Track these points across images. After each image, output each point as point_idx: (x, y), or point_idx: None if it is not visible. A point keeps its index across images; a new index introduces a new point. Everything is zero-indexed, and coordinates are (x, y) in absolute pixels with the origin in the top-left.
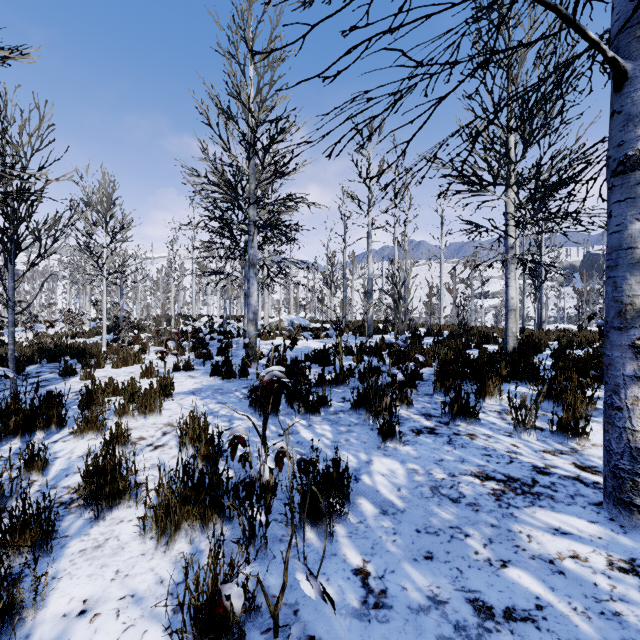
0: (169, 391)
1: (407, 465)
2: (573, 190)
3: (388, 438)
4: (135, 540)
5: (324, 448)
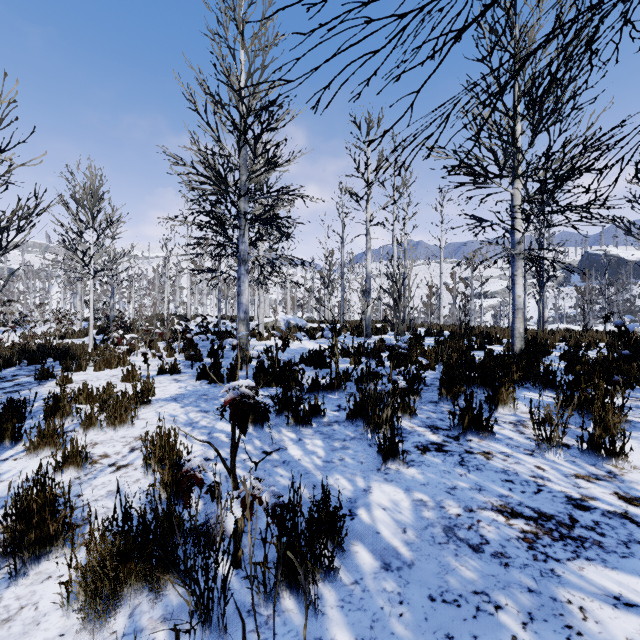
0: (147, 398)
1: (413, 494)
2: (605, 167)
3: (389, 458)
4: (58, 609)
5: (314, 470)
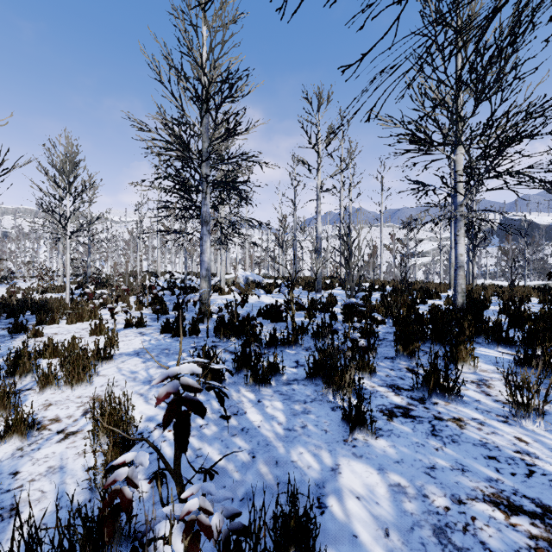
0: (109, 353)
1: (388, 476)
2: None
3: (356, 427)
4: None
5: (275, 441)
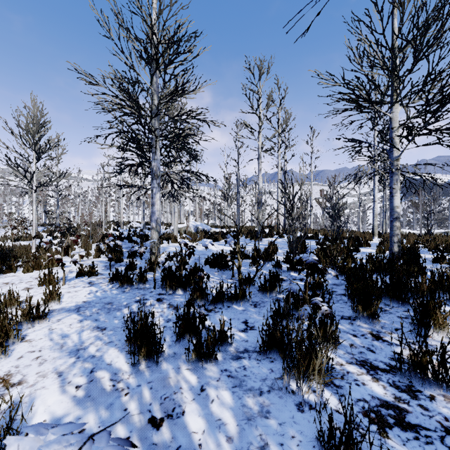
0: (42, 312)
1: None
2: None
3: None
4: None
5: None
